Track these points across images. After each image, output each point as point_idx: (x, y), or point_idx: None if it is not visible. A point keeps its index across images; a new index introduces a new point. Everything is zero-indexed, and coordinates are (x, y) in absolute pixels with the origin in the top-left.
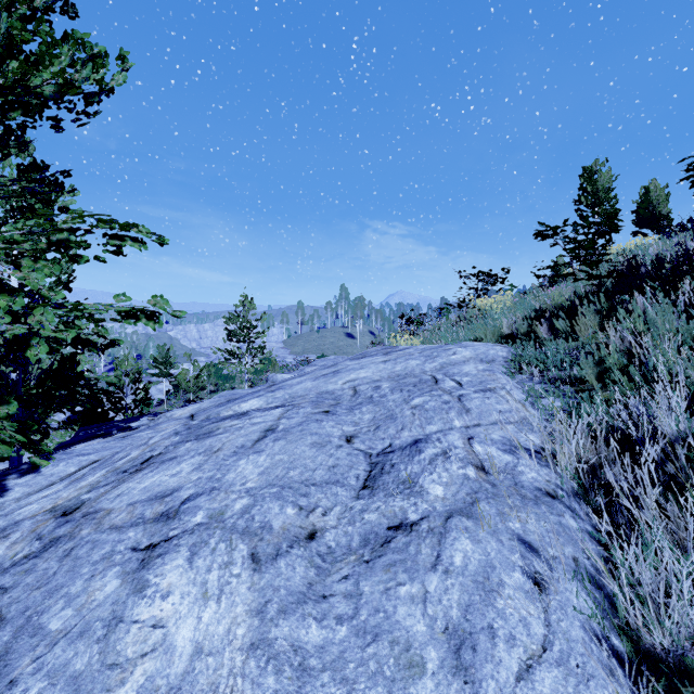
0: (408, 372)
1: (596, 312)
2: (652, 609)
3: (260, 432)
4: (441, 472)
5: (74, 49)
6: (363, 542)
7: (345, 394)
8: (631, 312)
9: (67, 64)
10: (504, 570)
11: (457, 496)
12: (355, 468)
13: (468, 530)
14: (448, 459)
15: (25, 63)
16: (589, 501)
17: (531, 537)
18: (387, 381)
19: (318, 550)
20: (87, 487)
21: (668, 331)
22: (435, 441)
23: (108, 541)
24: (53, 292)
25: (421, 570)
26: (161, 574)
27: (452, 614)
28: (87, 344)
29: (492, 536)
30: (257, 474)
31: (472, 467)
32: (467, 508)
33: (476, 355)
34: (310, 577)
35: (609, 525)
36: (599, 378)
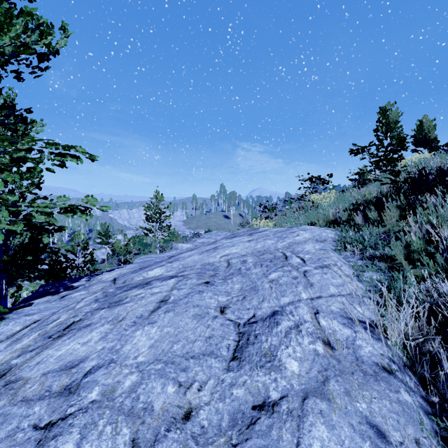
0: (265, 249)
1: (398, 207)
2: None
3: (156, 302)
4: (295, 346)
5: (25, 20)
6: (232, 422)
7: (221, 265)
8: (423, 207)
9: (23, 32)
10: None
11: (310, 373)
12: (226, 339)
13: (323, 414)
14: (300, 332)
15: None
16: (416, 372)
17: (377, 419)
18: (251, 256)
19: (192, 431)
20: (19, 351)
21: None
22: (288, 314)
23: (17, 416)
24: (9, 195)
25: None
26: None
27: None
28: (41, 229)
29: (344, 420)
30: (148, 347)
31: (320, 343)
32: (320, 387)
33: (313, 236)
34: None
35: None
36: (405, 257)
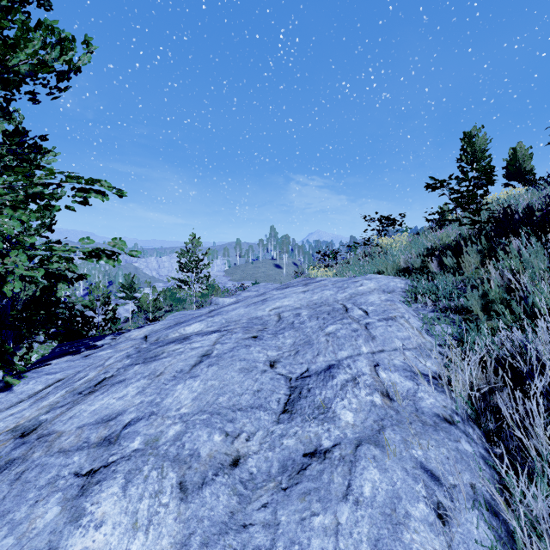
0: (323, 301)
1: (478, 252)
2: (548, 544)
3: (197, 357)
4: (351, 398)
5: (45, 34)
6: (282, 469)
7: (271, 319)
8: (507, 252)
9: (41, 47)
10: (410, 501)
11: (365, 423)
12: (276, 393)
13: (376, 459)
14: (357, 385)
15: (3, 46)
16: (481, 425)
17: (433, 464)
18: (306, 308)
19: (240, 477)
20: (46, 407)
21: (541, 269)
22: (346, 367)
23: (55, 465)
24: (27, 236)
25: (333, 500)
26: (97, 502)
27: (362, 549)
28: (59, 278)
29: (398, 464)
30: (191, 399)
31: (378, 394)
32: (375, 435)
33: (379, 286)
34: (232, 505)
35: (510, 467)
36: (482, 309)
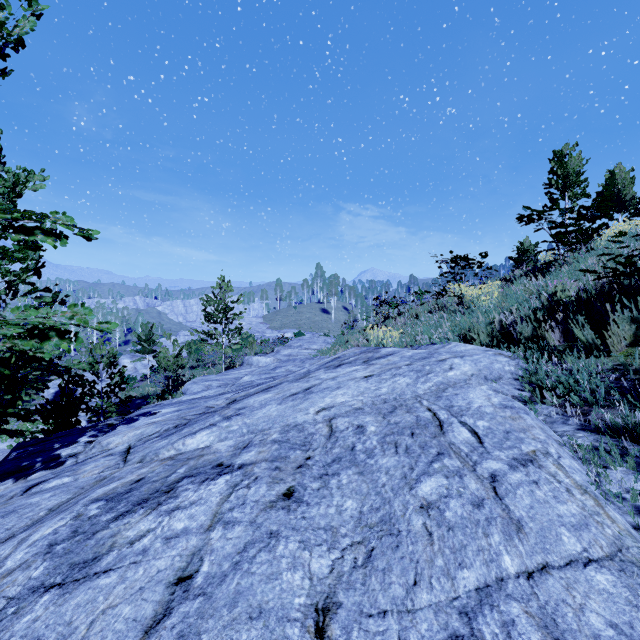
0: (396, 396)
1: (632, 321)
2: None
3: (166, 584)
4: None
5: None
6: None
7: (318, 432)
8: None
9: None
10: None
11: None
12: None
13: None
14: None
15: None
16: None
17: None
18: (372, 413)
19: None
20: None
21: None
22: None
23: None
24: None
25: None
26: None
27: None
28: None
29: None
30: None
31: None
32: None
33: (479, 370)
34: None
35: None
36: None
